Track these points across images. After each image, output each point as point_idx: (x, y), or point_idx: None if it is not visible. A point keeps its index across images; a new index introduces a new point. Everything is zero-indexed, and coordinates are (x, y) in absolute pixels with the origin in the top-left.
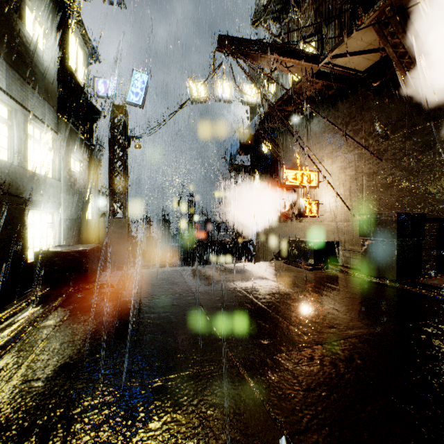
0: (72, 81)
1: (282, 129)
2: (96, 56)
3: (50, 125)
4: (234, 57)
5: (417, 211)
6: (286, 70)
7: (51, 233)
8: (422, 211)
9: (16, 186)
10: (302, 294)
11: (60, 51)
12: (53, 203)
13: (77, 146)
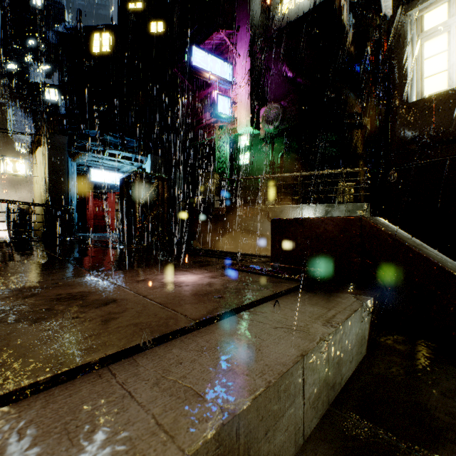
0: None
1: None
2: None
3: None
4: None
5: None
6: None
7: None
8: None
9: None
10: None
11: None
12: None
13: None
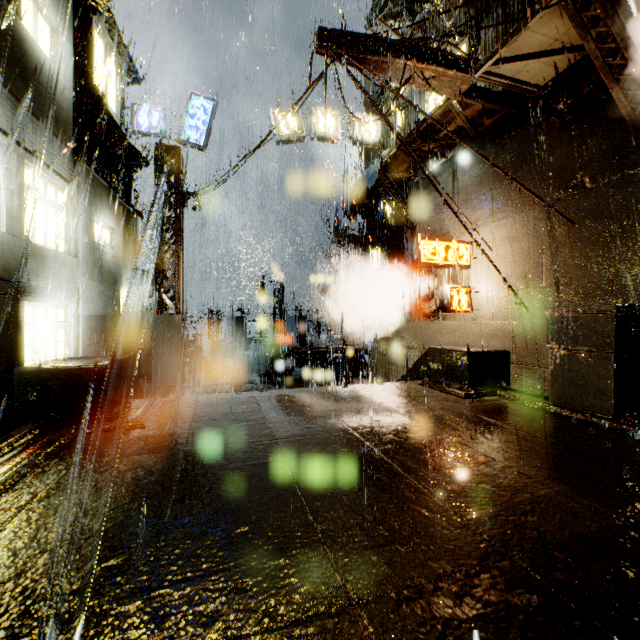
0: (98, 109)
1: (414, 180)
2: (135, 73)
3: (62, 172)
4: (343, 63)
5: (634, 302)
6: (424, 84)
7: (64, 337)
8: None
9: (4, 265)
10: (459, 442)
11: (79, 62)
12: (65, 291)
13: (105, 205)
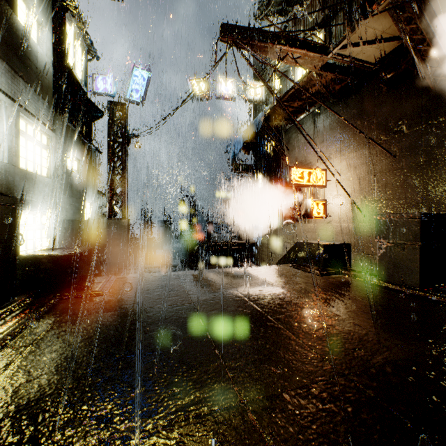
0: (69, 77)
1: (287, 126)
2: (94, 52)
3: (45, 121)
4: (238, 48)
5: (436, 211)
6: (293, 62)
7: (46, 234)
8: (441, 211)
9: (7, 185)
10: (315, 304)
11: (56, 45)
12: (47, 203)
13: (74, 144)
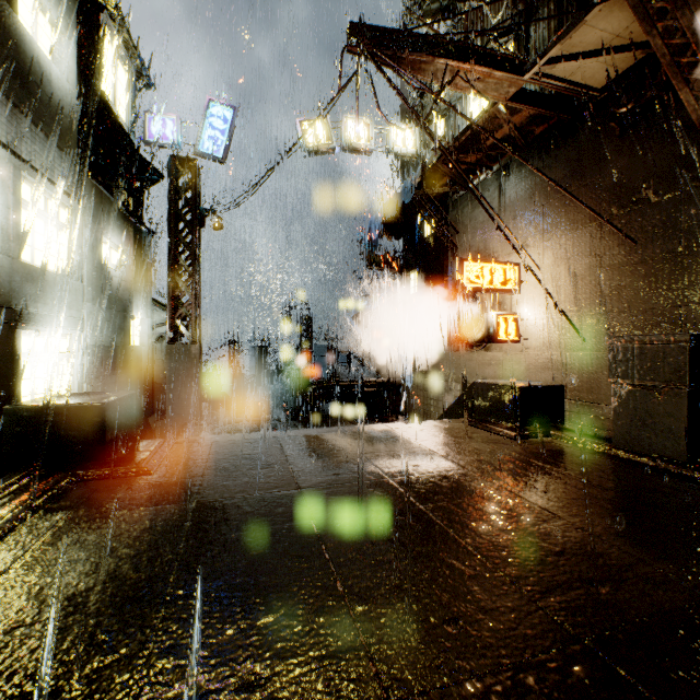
0: (106, 117)
1: (456, 195)
2: (147, 77)
3: (65, 186)
4: (377, 63)
5: None
6: (467, 87)
7: (66, 369)
8: None
9: None
10: (511, 493)
11: (85, 65)
12: (68, 319)
13: (113, 223)
